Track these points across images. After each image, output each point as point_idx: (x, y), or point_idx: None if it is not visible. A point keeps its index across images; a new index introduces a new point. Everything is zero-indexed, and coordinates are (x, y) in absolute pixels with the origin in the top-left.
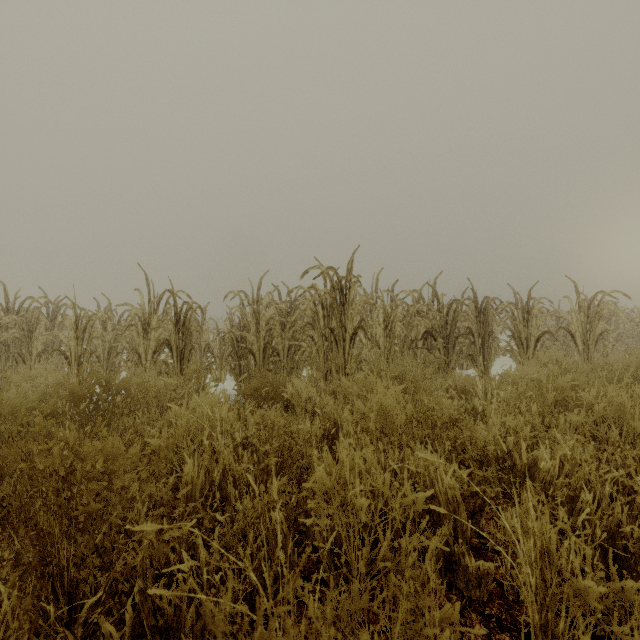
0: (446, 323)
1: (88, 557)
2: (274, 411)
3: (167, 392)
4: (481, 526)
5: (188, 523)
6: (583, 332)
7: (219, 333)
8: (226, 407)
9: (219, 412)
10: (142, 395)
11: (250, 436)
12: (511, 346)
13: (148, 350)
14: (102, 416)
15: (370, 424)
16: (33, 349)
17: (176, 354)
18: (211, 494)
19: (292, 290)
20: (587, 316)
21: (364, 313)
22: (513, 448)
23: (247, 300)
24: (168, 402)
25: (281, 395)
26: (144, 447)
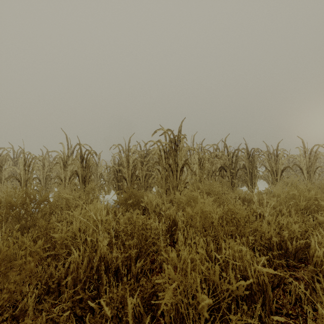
0: (232, 162)
1: (3, 321)
2: (136, 213)
3: (74, 201)
4: (277, 297)
5: (63, 314)
6: (307, 167)
7: (107, 167)
8: (104, 213)
9: (100, 216)
10: (59, 203)
11: (121, 230)
12: (267, 174)
13: (66, 177)
14: (31, 217)
15: (197, 223)
16: (2, 176)
17: (81, 179)
18: (88, 279)
19: (147, 143)
20: (309, 158)
21: (186, 156)
22: (287, 238)
23: (122, 149)
24: (74, 207)
25: (141, 202)
26: (53, 238)
